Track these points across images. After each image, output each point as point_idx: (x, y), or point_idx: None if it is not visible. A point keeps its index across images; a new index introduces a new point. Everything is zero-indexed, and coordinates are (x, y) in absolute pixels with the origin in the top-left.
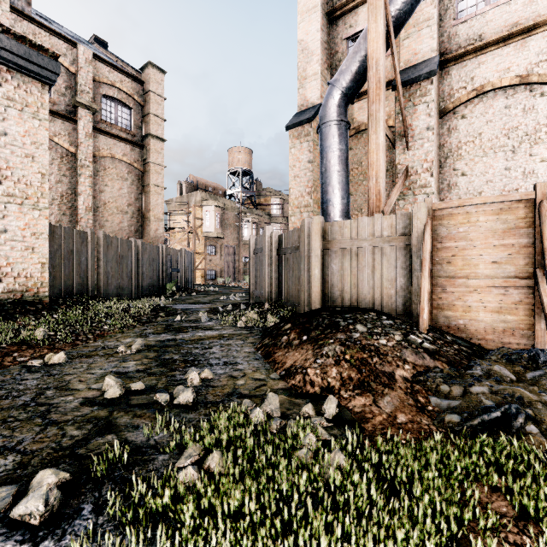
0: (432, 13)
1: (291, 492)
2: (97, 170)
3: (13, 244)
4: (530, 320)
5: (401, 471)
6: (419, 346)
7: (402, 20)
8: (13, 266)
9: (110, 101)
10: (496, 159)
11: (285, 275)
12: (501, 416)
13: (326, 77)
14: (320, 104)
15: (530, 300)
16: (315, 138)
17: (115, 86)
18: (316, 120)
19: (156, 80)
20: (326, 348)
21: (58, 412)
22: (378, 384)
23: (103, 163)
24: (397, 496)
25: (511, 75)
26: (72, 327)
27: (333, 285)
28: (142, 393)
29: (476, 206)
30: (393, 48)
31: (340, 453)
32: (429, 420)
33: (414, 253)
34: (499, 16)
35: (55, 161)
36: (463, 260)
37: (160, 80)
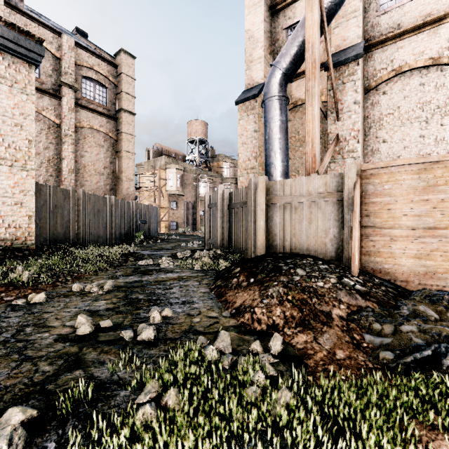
0: (358, 5)
1: (242, 430)
2: (78, 138)
3: (4, 200)
4: (447, 265)
5: (343, 407)
6: (352, 288)
7: (334, 11)
8: (4, 218)
9: (89, 81)
10: (412, 128)
11: (234, 226)
12: (432, 354)
13: (269, 60)
14: (263, 83)
15: (447, 248)
16: (260, 112)
17: (93, 69)
18: (261, 96)
19: (128, 64)
20: (270, 289)
21: (34, 348)
22: (317, 322)
23: (84, 133)
24: (342, 434)
25: (425, 58)
26: (53, 270)
27: (276, 235)
28: (109, 330)
29: (399, 167)
30: (326, 34)
31: (287, 391)
32: (365, 356)
33: (345, 207)
34: (415, 8)
35: (43, 131)
36: (388, 213)
37: (130, 64)
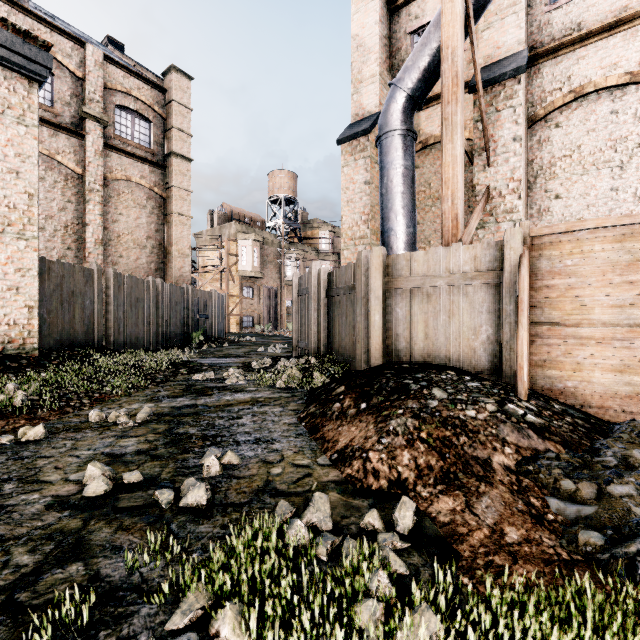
0: None
1: None
2: (109, 195)
3: None
4: None
5: None
6: (521, 420)
7: (484, 3)
8: None
9: (125, 112)
10: (599, 177)
11: (336, 322)
12: None
13: (387, 80)
14: (378, 113)
15: None
16: (373, 154)
17: (131, 95)
18: (374, 131)
19: (181, 88)
20: (393, 421)
21: (10, 521)
22: (469, 476)
23: (117, 187)
24: None
25: (619, 72)
26: (63, 389)
27: (399, 335)
28: (137, 488)
29: (590, 231)
30: (473, 36)
31: (431, 613)
32: (553, 537)
33: (505, 293)
34: None
35: (57, 185)
36: (572, 302)
37: (185, 88)
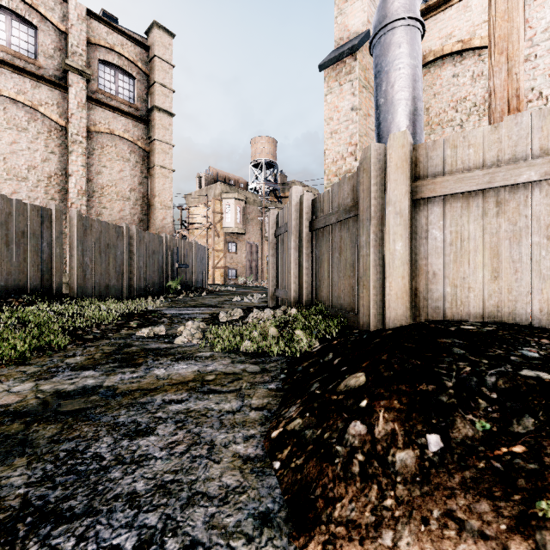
0: None
1: None
2: (92, 148)
3: None
4: None
5: None
6: None
7: None
8: None
9: (109, 68)
10: None
11: (324, 262)
12: None
13: None
14: (367, 30)
15: None
16: (361, 77)
17: (115, 50)
18: (362, 51)
19: (163, 44)
20: None
21: None
22: None
23: (101, 140)
24: None
25: None
26: None
27: (437, 275)
28: None
29: None
30: None
31: None
32: None
33: None
34: None
35: (41, 136)
36: None
37: (167, 44)
